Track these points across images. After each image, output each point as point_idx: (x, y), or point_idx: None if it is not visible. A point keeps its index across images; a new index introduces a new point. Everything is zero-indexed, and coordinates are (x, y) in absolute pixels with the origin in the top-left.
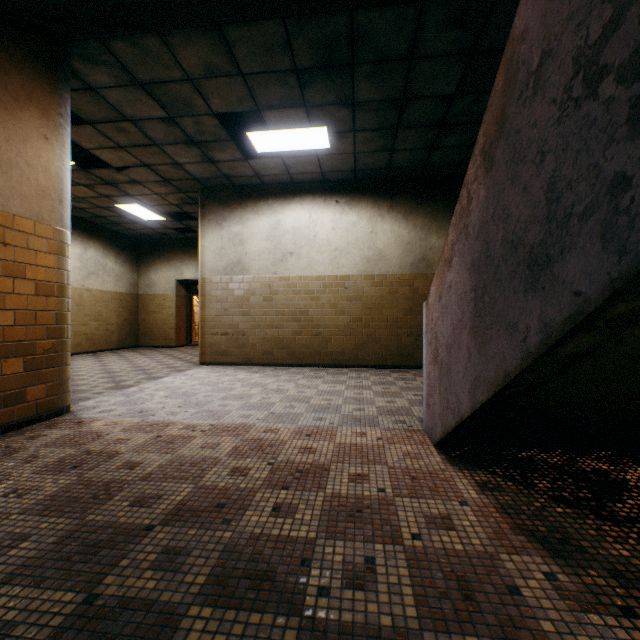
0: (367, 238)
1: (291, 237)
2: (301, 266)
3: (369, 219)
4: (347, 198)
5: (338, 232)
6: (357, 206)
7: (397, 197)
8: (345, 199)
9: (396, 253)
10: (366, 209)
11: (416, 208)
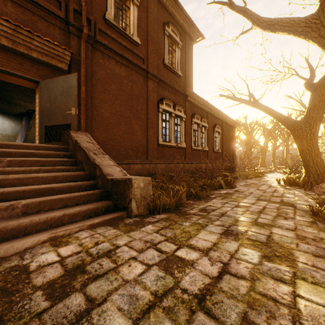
0: (1, 124)
1: None
2: None
3: (2, 120)
4: None
5: None
6: None
7: (11, 116)
8: None
9: (11, 129)
10: (1, 117)
11: (17, 120)
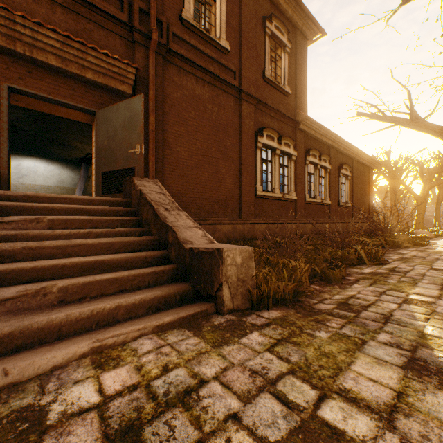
0: (59, 175)
1: (27, 170)
2: (31, 180)
3: (59, 169)
4: (51, 161)
5: (47, 171)
6: (55, 164)
7: (70, 164)
8: (50, 161)
9: (69, 181)
10: (58, 166)
11: (76, 168)
